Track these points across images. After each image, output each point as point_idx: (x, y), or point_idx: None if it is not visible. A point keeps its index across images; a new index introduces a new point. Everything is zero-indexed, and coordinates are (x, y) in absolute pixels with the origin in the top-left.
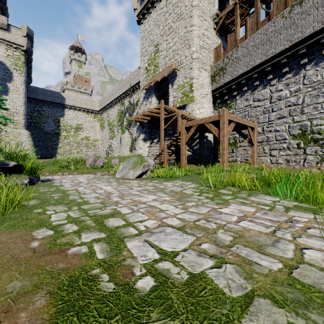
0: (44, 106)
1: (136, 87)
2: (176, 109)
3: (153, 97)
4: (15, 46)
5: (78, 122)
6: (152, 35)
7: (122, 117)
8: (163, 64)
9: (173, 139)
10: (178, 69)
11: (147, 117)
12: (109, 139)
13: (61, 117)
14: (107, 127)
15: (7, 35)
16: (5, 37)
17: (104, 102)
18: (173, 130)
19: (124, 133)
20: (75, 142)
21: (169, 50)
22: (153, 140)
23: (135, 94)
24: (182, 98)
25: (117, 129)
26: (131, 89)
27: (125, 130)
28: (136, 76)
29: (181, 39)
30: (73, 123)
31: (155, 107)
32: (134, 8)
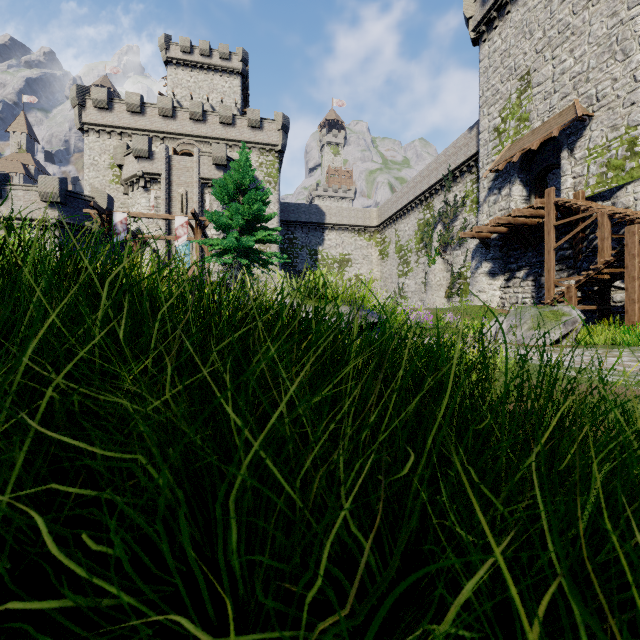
0: (296, 231)
1: (463, 171)
2: (588, 202)
3: (514, 185)
4: (269, 148)
5: (344, 250)
6: (512, 57)
7: (428, 233)
8: (543, 110)
9: (597, 269)
10: (591, 113)
11: (500, 228)
12: (397, 277)
13: (319, 245)
14: (393, 255)
15: (259, 135)
16: (257, 139)
17: (387, 209)
18: (576, 248)
19: (434, 264)
20: (340, 285)
21: (561, 77)
22: (513, 274)
23: (458, 184)
24: (602, 175)
25: (416, 257)
26: (449, 177)
27: (435, 258)
28: (462, 148)
29: (599, 45)
30: (337, 253)
31: (519, 204)
32: (468, 16)
